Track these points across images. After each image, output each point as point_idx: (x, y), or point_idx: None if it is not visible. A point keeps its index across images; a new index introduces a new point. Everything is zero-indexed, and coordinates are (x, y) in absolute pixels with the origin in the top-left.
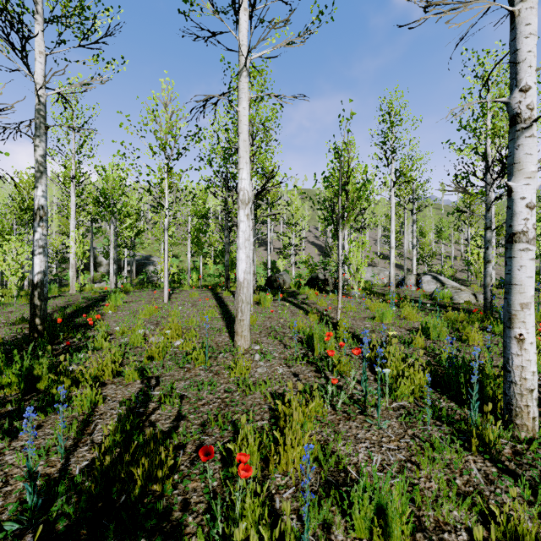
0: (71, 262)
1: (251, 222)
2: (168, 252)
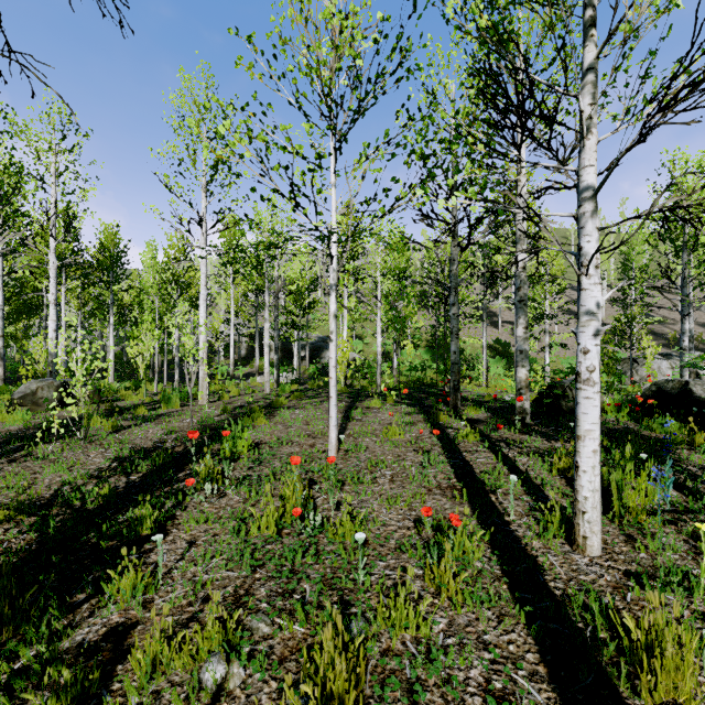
0: (200, 355)
1: (596, 239)
2: (350, 331)
